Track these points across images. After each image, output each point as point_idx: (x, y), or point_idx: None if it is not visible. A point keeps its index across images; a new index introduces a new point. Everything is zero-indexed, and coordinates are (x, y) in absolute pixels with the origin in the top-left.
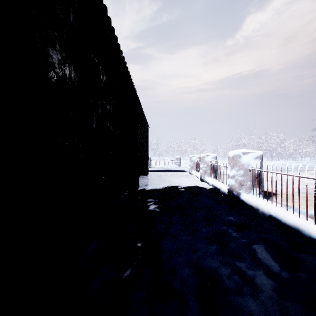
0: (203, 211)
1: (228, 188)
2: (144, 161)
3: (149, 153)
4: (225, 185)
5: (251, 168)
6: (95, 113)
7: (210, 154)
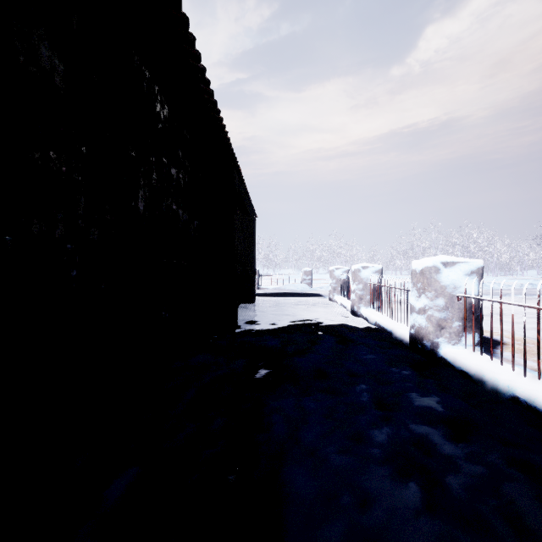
0: (367, 384)
1: (411, 332)
2: (248, 277)
3: (257, 263)
4: (402, 324)
5: (460, 293)
6: (142, 181)
7: (369, 266)
